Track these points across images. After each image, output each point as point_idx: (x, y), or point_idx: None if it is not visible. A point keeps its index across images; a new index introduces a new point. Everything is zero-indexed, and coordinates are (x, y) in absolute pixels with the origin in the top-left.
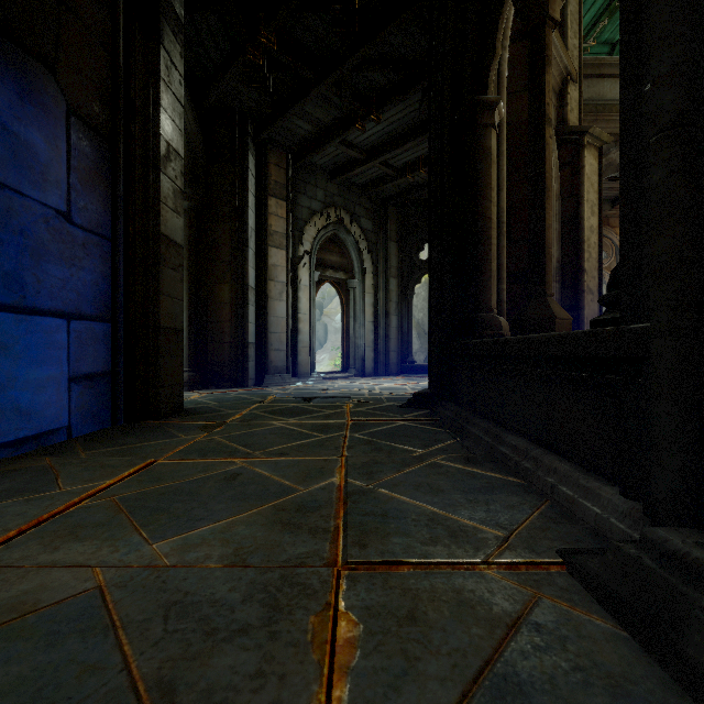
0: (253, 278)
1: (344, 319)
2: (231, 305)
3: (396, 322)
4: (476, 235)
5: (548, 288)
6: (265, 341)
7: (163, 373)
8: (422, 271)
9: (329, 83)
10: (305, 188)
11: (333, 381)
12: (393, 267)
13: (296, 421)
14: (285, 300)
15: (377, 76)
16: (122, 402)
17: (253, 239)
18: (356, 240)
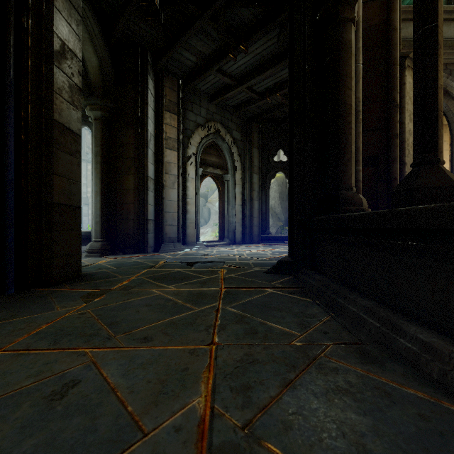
0: (152, 171)
1: (221, 203)
2: (135, 191)
3: (258, 206)
4: (337, 120)
5: (439, 155)
6: (161, 218)
7: (57, 245)
8: (276, 169)
9: (208, 16)
10: (192, 107)
11: (213, 247)
12: (255, 166)
13: (174, 289)
14: (177, 188)
15: (245, 12)
16: (13, 271)
17: (152, 142)
18: (229, 146)
